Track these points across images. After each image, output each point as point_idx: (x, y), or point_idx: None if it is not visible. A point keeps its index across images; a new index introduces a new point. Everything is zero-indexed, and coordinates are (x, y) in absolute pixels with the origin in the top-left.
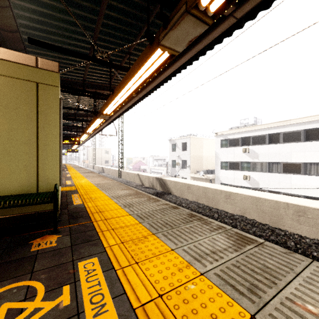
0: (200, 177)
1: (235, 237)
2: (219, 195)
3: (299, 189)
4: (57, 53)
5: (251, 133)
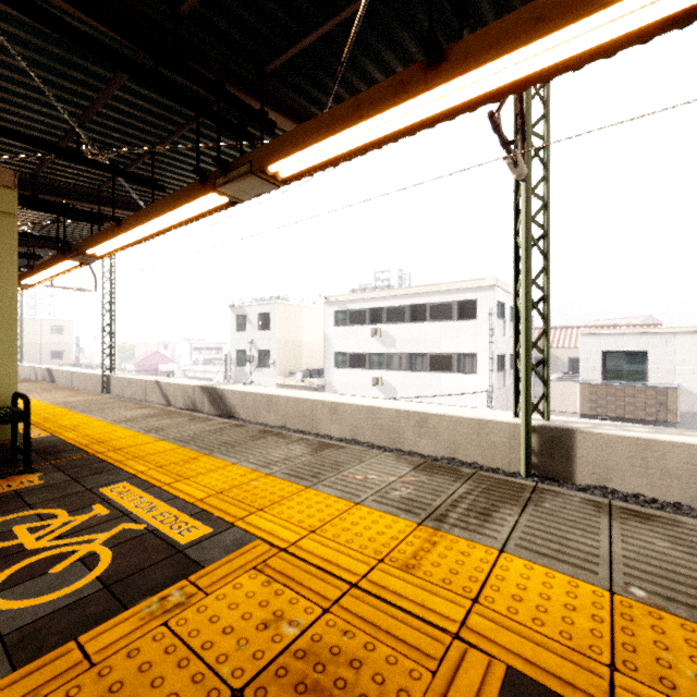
0: (297, 385)
1: (316, 445)
2: (320, 409)
3: (451, 397)
4: None
5: (385, 302)
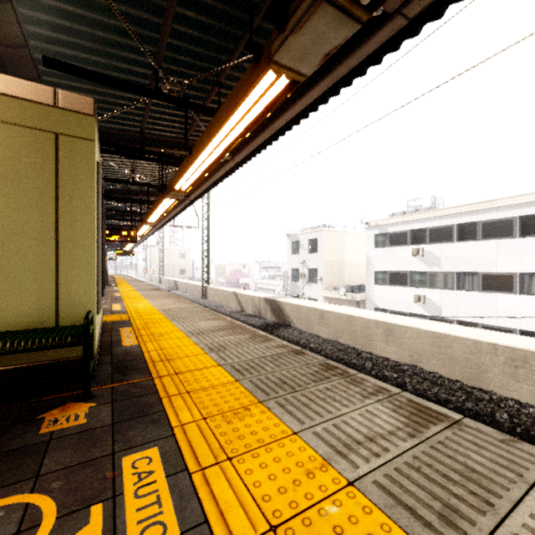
0: (340, 298)
1: (408, 409)
2: (373, 329)
3: (511, 319)
4: (94, 85)
5: (427, 223)
